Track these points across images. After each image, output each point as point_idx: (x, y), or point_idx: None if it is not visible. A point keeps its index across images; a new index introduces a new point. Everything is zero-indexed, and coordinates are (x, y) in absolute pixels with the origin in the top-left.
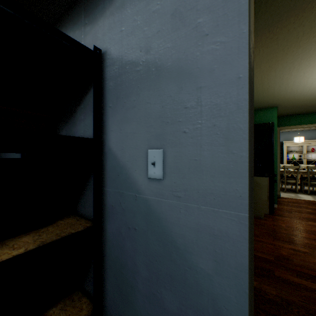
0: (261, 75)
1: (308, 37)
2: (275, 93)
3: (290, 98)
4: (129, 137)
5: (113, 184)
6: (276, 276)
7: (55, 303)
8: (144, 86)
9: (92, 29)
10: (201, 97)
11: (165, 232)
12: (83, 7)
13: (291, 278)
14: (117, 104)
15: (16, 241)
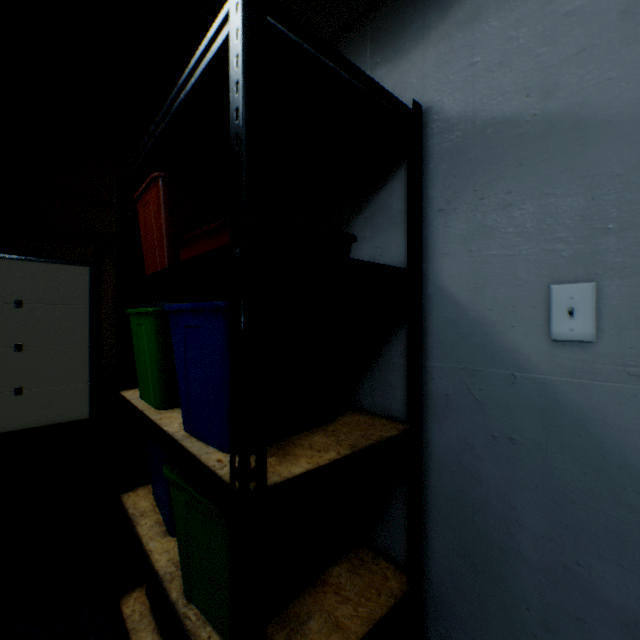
0: None
1: None
2: None
3: None
4: (492, 264)
5: (449, 355)
6: None
7: (334, 559)
8: (538, 163)
9: (392, 71)
10: None
11: (601, 446)
12: (368, 34)
13: None
14: (460, 203)
15: (307, 440)
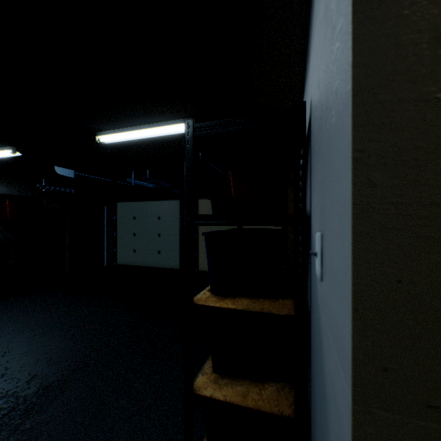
0: None
1: None
2: None
3: None
4: (314, 211)
5: (312, 273)
6: None
7: (277, 380)
8: (318, 138)
9: (308, 75)
10: (332, 144)
11: (322, 364)
12: (307, 51)
13: None
14: (312, 166)
15: (240, 299)
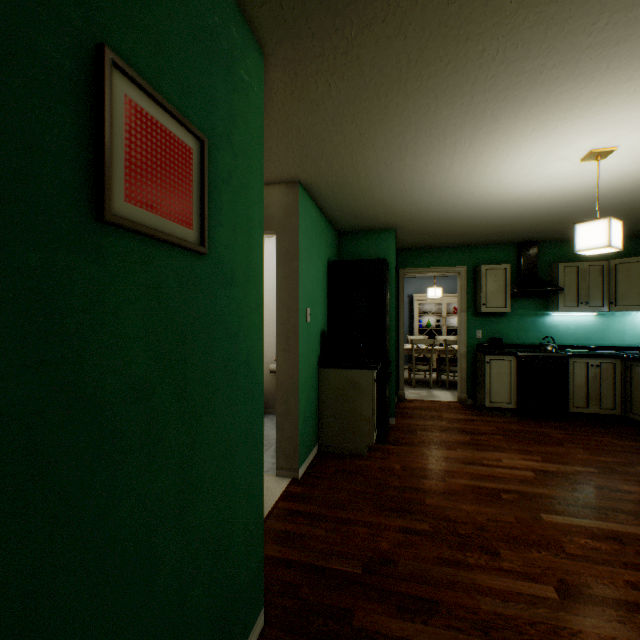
0: (351, 153)
1: (420, 75)
2: (386, 200)
3: (413, 215)
4: None
5: None
6: (354, 631)
7: None
8: None
9: None
10: None
11: None
12: None
13: (384, 626)
14: None
15: None
